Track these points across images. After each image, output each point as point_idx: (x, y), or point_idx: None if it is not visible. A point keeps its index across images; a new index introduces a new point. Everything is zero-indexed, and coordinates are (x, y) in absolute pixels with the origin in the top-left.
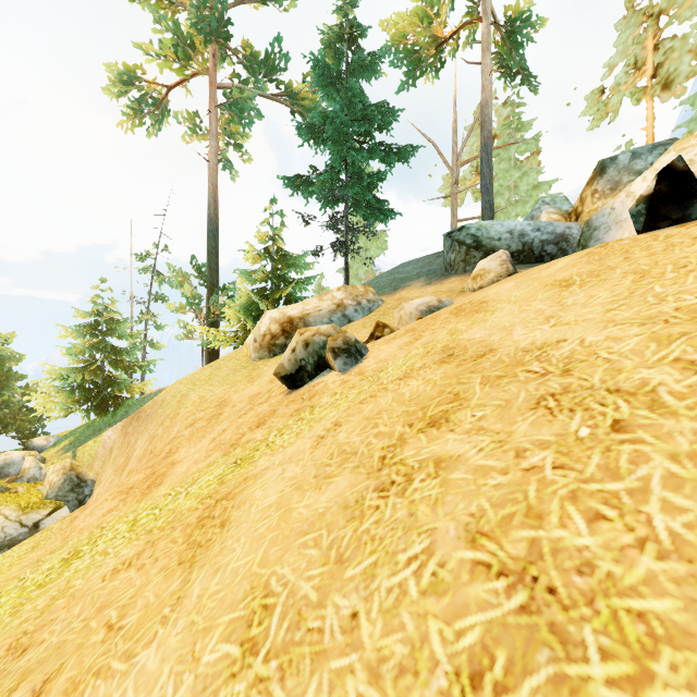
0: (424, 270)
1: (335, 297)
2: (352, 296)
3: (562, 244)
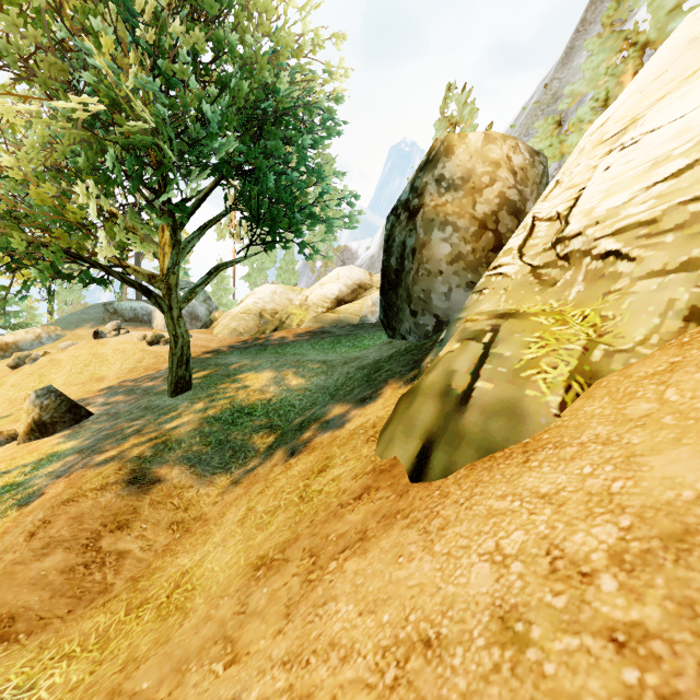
0: (98, 316)
1: (36, 333)
2: (46, 333)
3: (150, 317)
